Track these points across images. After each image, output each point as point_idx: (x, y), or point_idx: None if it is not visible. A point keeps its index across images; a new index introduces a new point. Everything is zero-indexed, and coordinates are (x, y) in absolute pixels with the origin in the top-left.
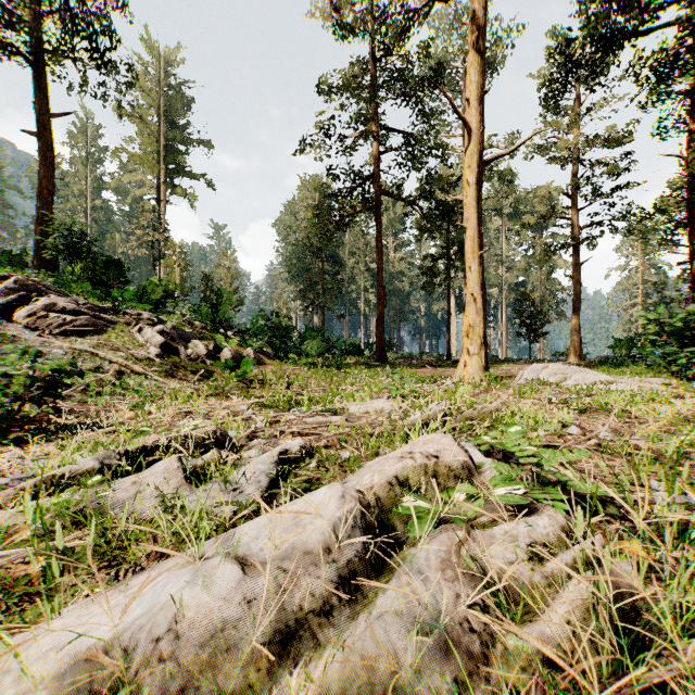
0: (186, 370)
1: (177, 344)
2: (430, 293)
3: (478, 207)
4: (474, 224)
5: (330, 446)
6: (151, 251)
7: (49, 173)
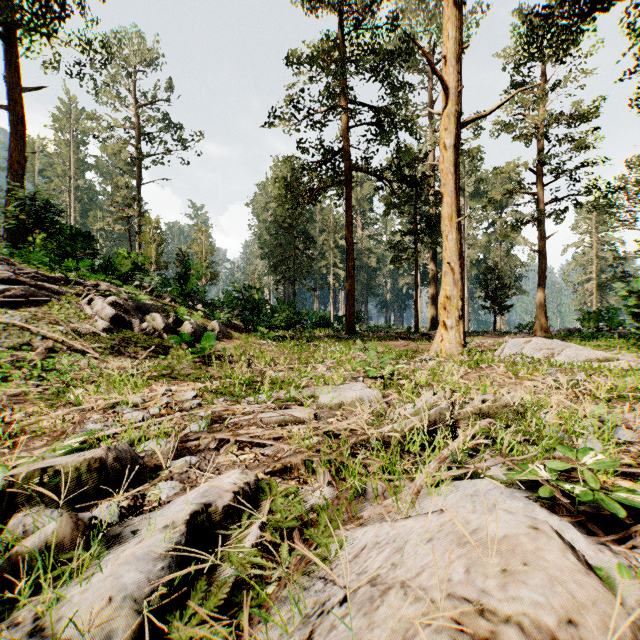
0: (137, 346)
1: (131, 317)
2: (398, 267)
3: (456, 172)
4: (451, 189)
5: (290, 471)
6: (128, 227)
7: (20, 146)
